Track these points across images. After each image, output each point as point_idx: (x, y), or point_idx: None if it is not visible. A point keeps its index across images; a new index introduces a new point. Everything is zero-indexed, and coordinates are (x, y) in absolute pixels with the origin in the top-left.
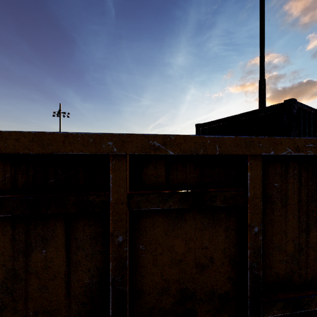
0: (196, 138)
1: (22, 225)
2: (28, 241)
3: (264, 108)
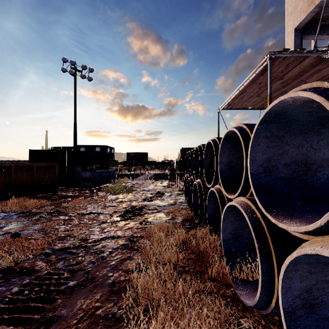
0: (25, 163)
1: None
2: None
3: (55, 149)
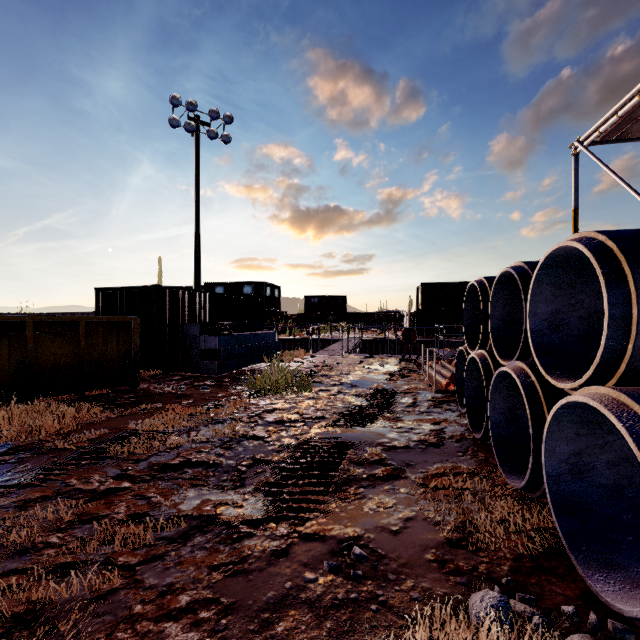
0: (60, 317)
1: None
2: None
3: (144, 286)
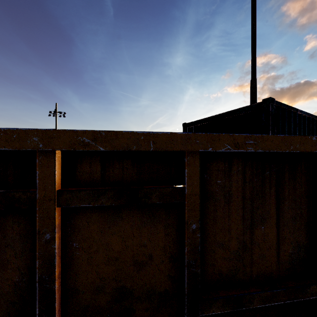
0: (129, 135)
1: None
2: None
3: (245, 107)
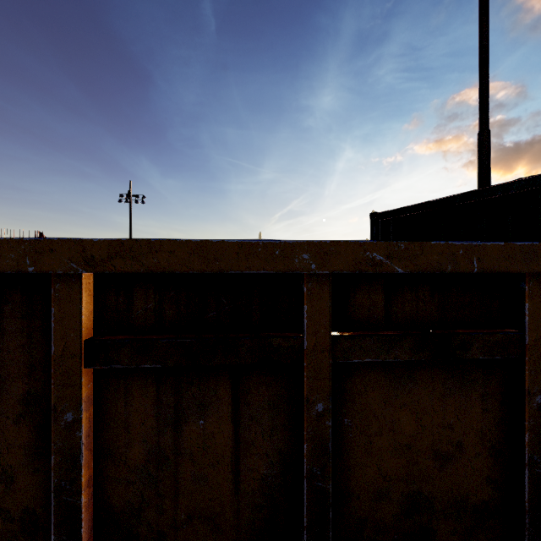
0: (440, 247)
1: (170, 381)
2: (179, 406)
3: (502, 185)
